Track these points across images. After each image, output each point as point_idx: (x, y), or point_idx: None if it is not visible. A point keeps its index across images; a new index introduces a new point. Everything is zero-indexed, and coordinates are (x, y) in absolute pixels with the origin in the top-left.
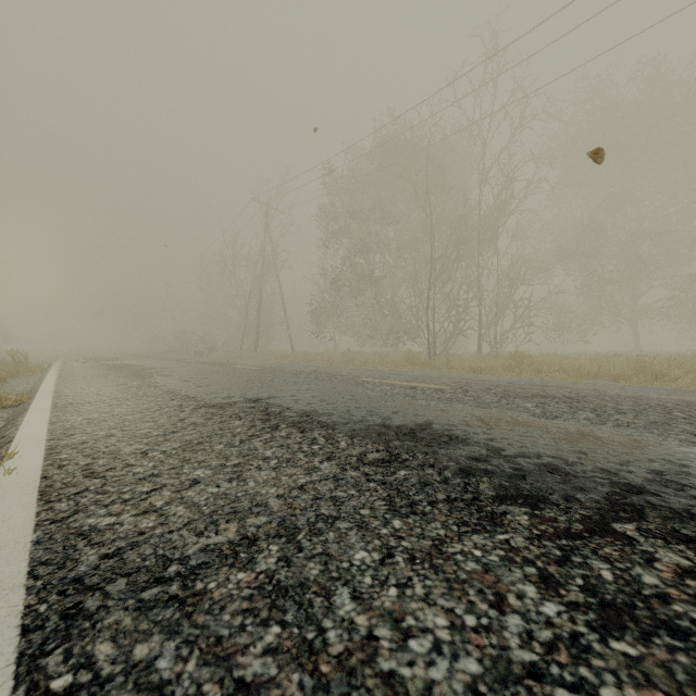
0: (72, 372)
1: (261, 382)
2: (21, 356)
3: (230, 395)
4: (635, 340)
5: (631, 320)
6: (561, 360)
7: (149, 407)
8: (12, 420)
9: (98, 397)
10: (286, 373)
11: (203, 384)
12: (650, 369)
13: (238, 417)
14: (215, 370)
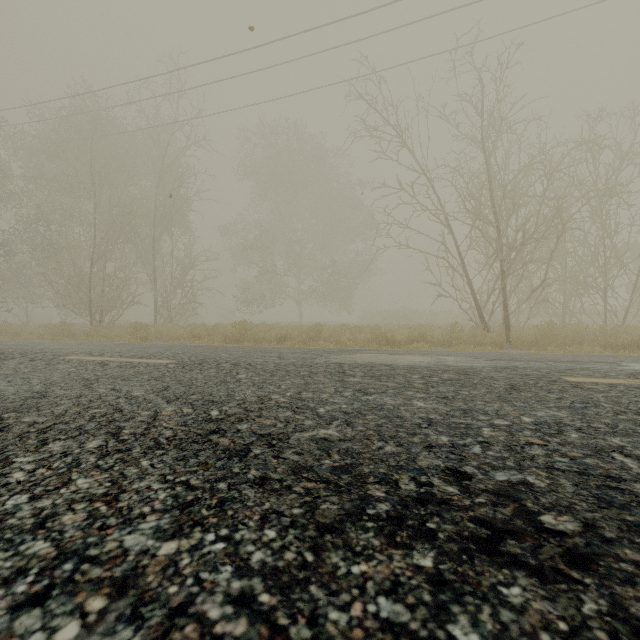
0: None
1: None
2: None
3: None
4: (300, 314)
5: (297, 300)
6: (176, 328)
7: None
8: None
9: None
10: None
11: None
12: (192, 333)
13: None
14: None
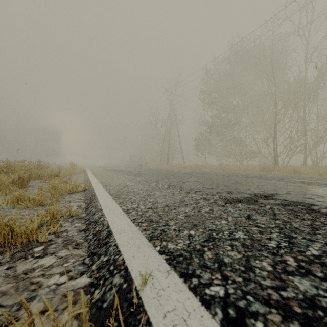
0: (98, 172)
1: (221, 180)
2: (74, 165)
3: (225, 190)
4: None
5: None
6: None
7: (182, 198)
8: (90, 203)
9: (130, 188)
10: (218, 175)
11: (183, 180)
12: None
13: (311, 219)
14: (169, 172)
